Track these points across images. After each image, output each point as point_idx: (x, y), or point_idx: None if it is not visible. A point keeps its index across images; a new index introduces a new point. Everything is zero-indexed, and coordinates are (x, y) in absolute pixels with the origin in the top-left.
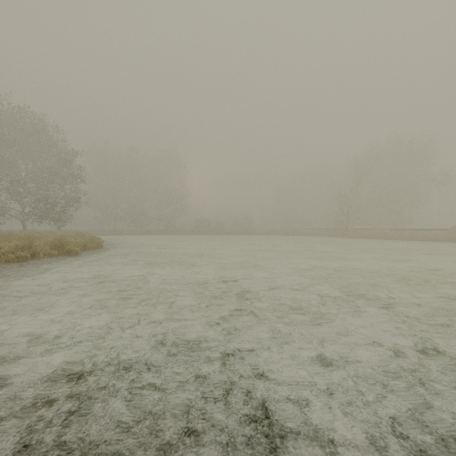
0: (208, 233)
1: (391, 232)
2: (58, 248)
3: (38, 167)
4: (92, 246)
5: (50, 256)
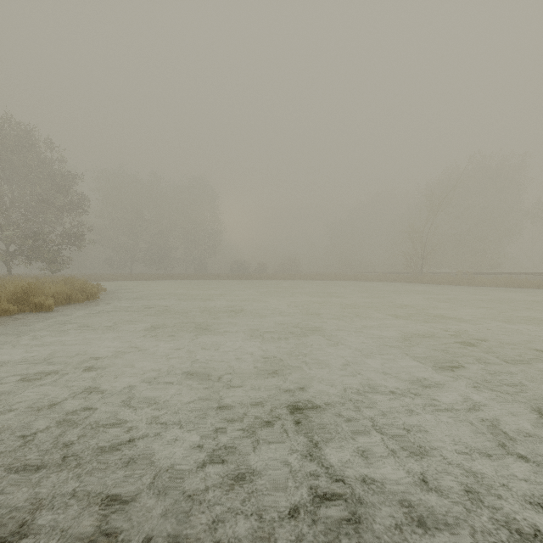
0: (246, 278)
1: (481, 277)
2: (21, 301)
3: (27, 194)
4: (79, 297)
5: (6, 313)
